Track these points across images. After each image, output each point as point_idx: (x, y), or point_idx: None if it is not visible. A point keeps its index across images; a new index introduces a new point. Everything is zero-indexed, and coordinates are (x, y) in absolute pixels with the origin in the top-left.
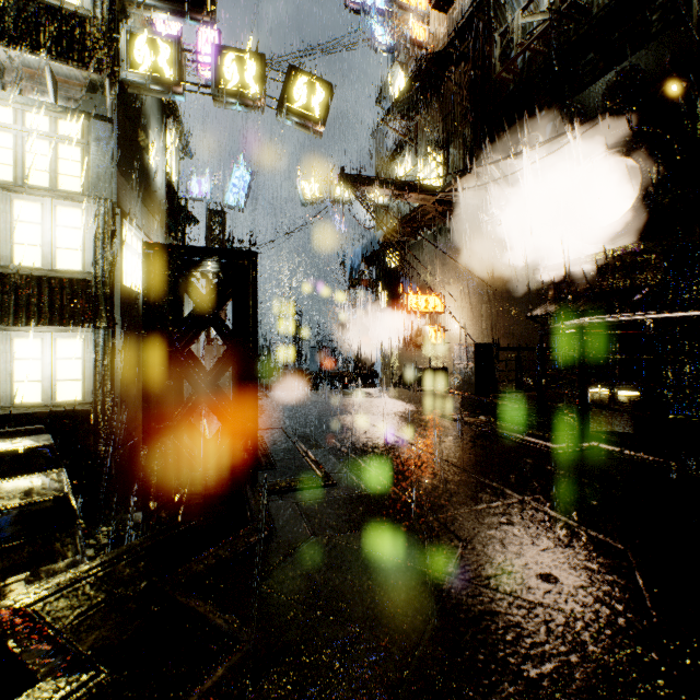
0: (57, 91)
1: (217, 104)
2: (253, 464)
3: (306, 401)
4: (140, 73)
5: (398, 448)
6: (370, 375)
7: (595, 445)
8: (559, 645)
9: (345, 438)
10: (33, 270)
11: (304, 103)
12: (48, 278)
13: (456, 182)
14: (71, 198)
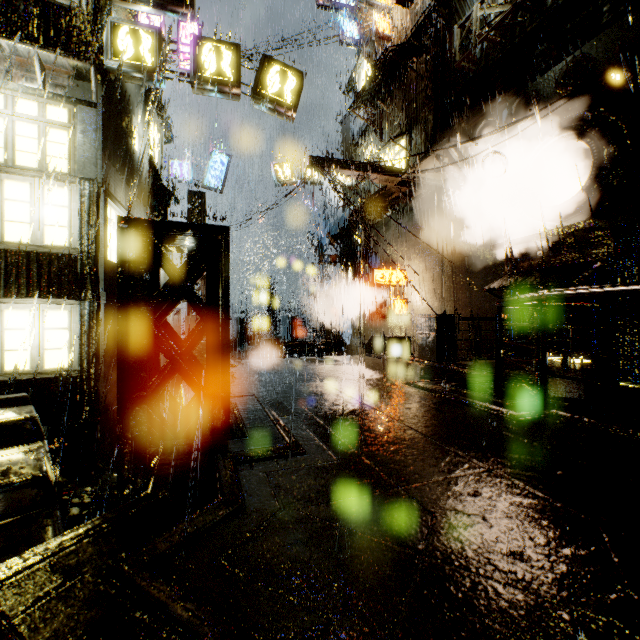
0: (45, 78)
1: (195, 91)
2: (225, 432)
3: (279, 369)
4: (123, 62)
5: (366, 416)
6: (338, 343)
7: (554, 413)
8: (540, 637)
9: (314, 405)
10: (22, 246)
11: (277, 90)
12: (36, 253)
13: (418, 164)
14: (58, 178)
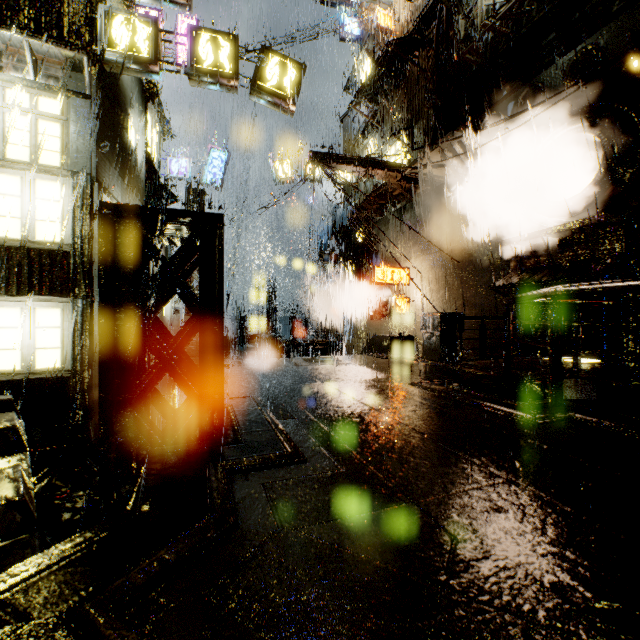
0: (37, 68)
1: (192, 83)
2: (219, 437)
3: (278, 369)
4: (118, 52)
5: (370, 419)
6: (338, 343)
7: (571, 415)
8: None
9: (315, 407)
10: (12, 241)
11: (276, 82)
12: (27, 249)
13: (421, 159)
14: (50, 172)
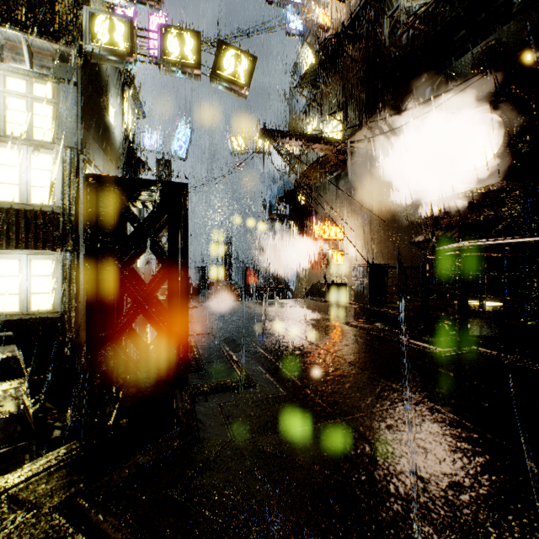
0: (32, 60)
1: (162, 72)
2: (184, 367)
3: (233, 310)
4: (100, 46)
5: (309, 352)
6: (285, 289)
7: (475, 349)
8: None
9: (264, 342)
10: (12, 204)
11: (232, 71)
12: (24, 211)
13: (353, 135)
14: (43, 146)
